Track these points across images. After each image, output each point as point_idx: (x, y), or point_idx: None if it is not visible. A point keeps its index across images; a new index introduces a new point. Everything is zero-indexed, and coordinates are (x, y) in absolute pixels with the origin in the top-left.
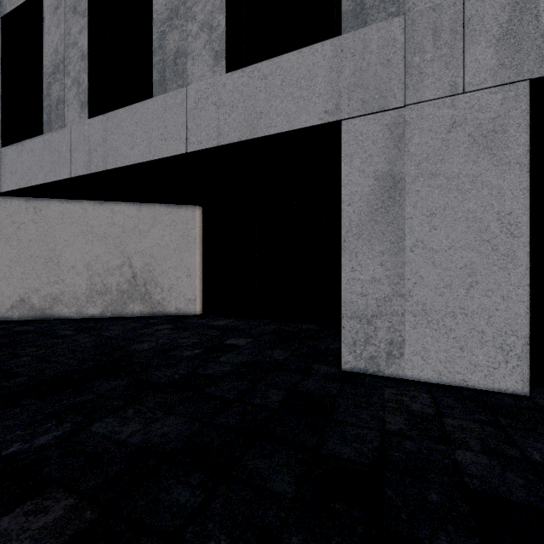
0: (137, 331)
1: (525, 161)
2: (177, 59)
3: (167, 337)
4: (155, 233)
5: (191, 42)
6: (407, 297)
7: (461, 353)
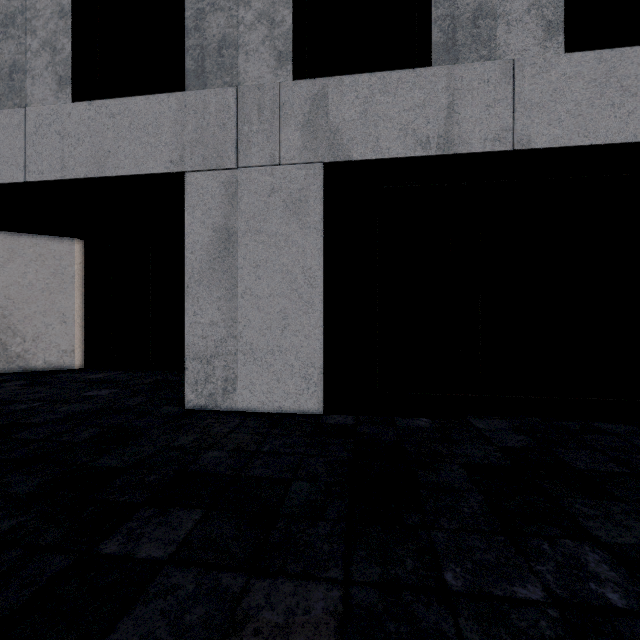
0: None
1: (320, 227)
2: (13, 73)
3: (8, 394)
4: (14, 269)
5: (31, 59)
6: (239, 338)
7: (278, 384)
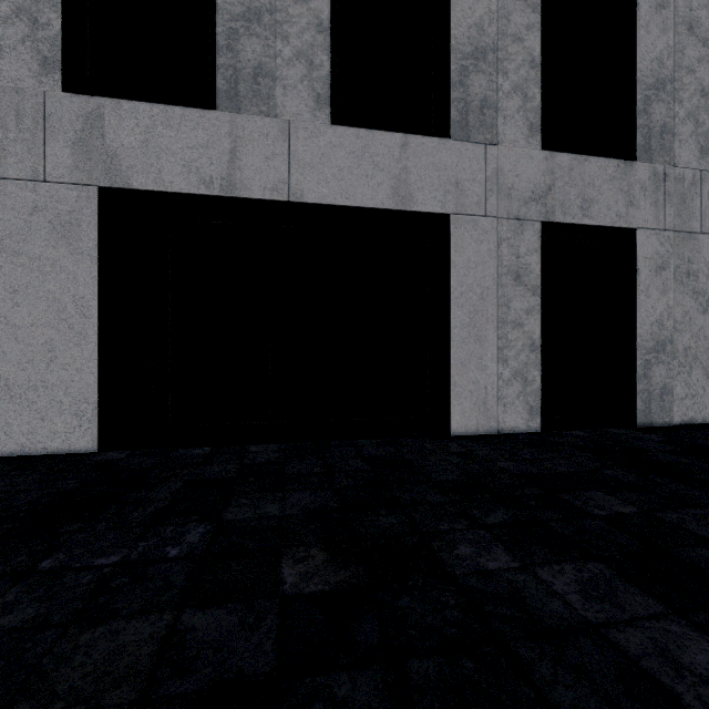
0: None
1: (95, 255)
2: None
3: None
4: None
5: None
6: None
7: (43, 423)
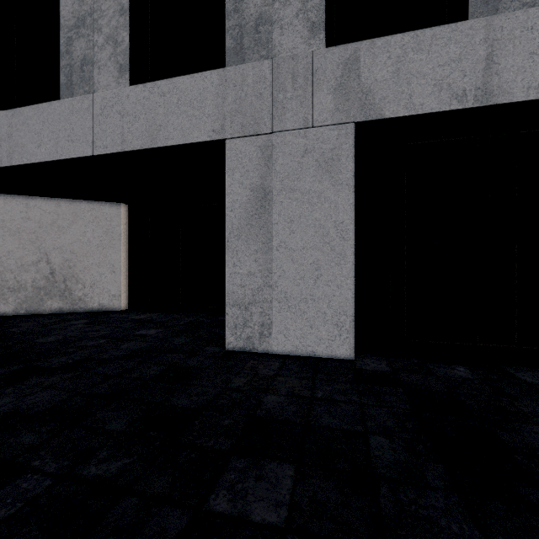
0: (49, 326)
1: (352, 184)
2: (83, 66)
3: (78, 331)
4: (77, 229)
5: (97, 53)
6: (274, 288)
7: (311, 330)
